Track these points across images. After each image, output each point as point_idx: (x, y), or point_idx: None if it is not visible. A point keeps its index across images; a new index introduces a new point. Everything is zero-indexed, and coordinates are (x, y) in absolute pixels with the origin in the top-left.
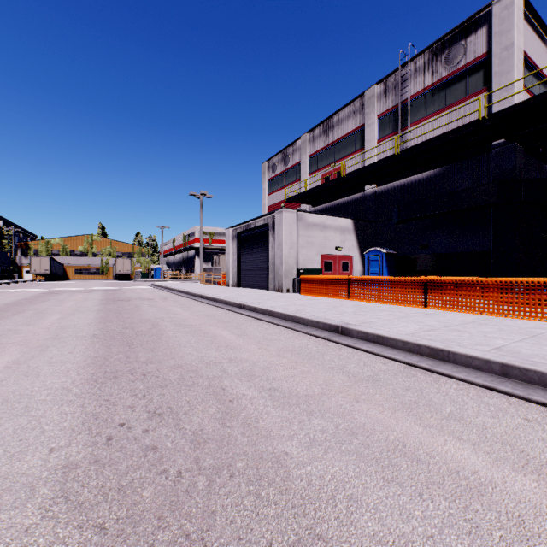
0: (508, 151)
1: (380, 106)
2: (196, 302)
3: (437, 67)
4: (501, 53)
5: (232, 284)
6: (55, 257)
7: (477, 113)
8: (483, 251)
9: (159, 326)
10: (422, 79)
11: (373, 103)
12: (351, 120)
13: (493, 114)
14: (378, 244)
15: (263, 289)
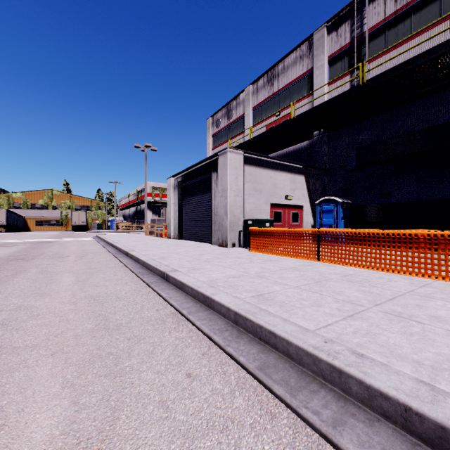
0: None
1: (331, 46)
2: (113, 263)
3: None
4: None
5: (173, 236)
6: (17, 210)
7: None
8: None
9: None
10: (382, 8)
11: (322, 44)
12: (298, 66)
13: None
14: (328, 193)
15: (205, 242)
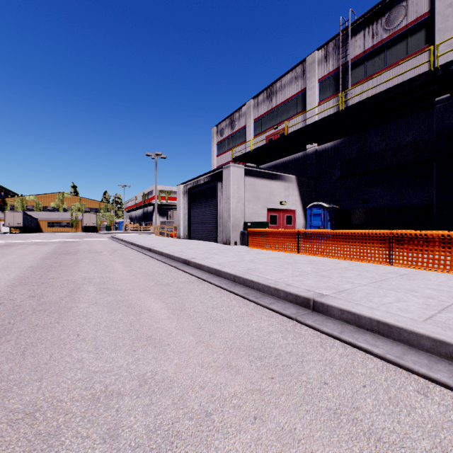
0: (452, 106)
1: (321, 70)
2: (142, 256)
3: (377, 29)
4: (445, 10)
5: (182, 236)
6: (30, 212)
7: (419, 71)
8: (425, 205)
9: (77, 293)
10: (362, 42)
11: (314, 68)
12: (293, 85)
13: (446, 64)
14: (318, 199)
15: (212, 241)
